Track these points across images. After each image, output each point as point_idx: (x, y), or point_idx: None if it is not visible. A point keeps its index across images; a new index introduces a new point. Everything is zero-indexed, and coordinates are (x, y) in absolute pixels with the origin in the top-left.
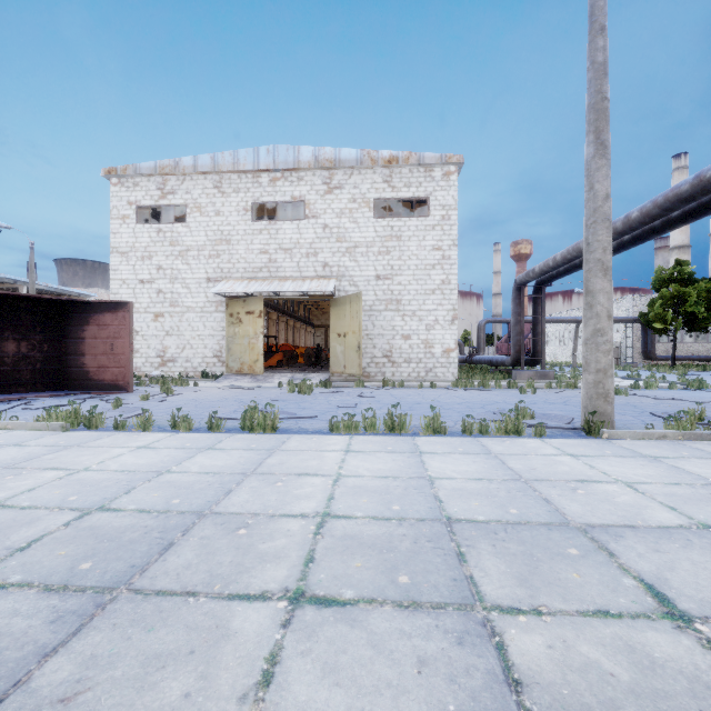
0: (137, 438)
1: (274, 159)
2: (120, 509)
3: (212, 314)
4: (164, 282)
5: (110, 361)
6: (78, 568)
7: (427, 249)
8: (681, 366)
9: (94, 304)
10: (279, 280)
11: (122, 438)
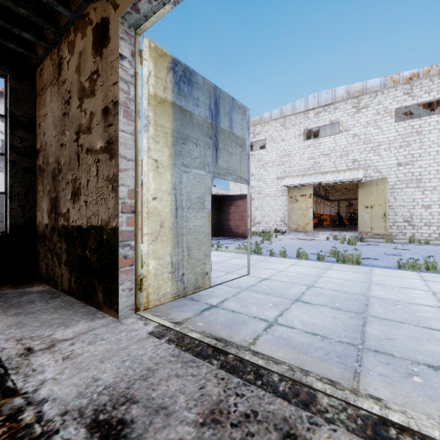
0: (285, 260)
1: (318, 100)
2: (322, 288)
3: (280, 197)
4: (254, 182)
5: (241, 223)
6: (335, 304)
7: None
8: None
9: (234, 196)
10: (321, 174)
11: (278, 260)
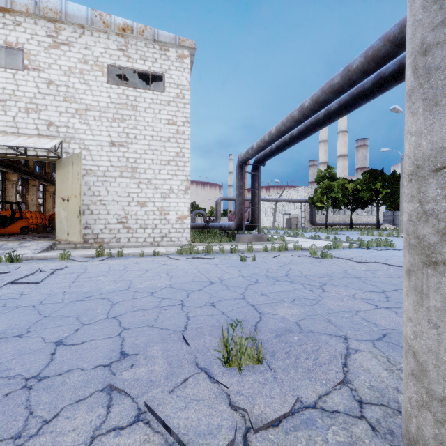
0: None
1: None
2: None
3: None
4: None
5: None
6: None
7: (162, 122)
8: (330, 228)
9: None
10: None
11: None
